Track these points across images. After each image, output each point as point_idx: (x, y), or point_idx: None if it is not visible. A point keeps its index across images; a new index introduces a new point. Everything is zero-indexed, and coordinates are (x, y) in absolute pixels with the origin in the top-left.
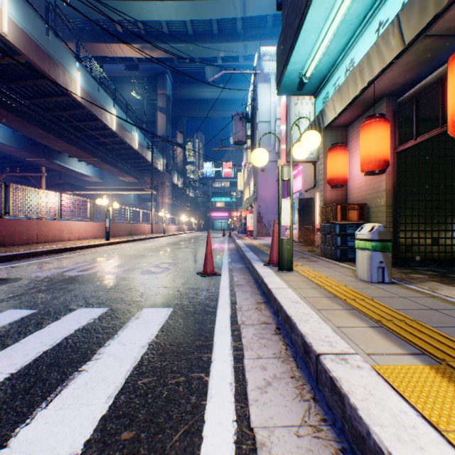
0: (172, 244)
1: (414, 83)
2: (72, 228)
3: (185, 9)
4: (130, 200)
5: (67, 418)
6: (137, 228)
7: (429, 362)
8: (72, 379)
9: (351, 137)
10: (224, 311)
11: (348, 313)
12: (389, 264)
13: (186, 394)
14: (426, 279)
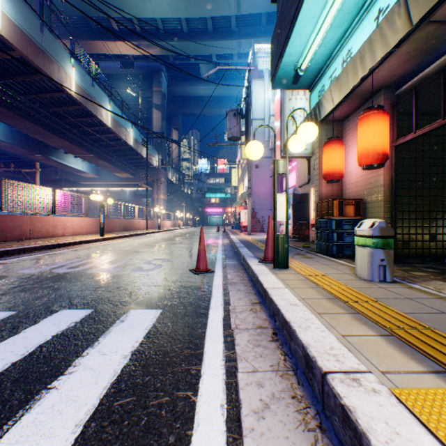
0: (166, 240)
1: (414, 74)
2: (66, 224)
3: (180, 7)
4: (126, 196)
5: None
6: (132, 224)
7: None
8: (38, 400)
9: (347, 131)
10: (216, 313)
11: (353, 318)
12: (391, 262)
13: (169, 421)
14: (429, 277)
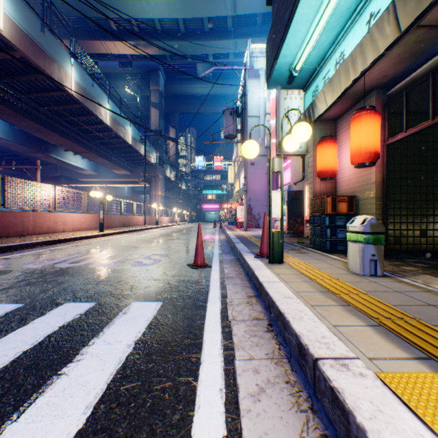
0: (164, 236)
1: (404, 76)
2: (66, 220)
3: (178, 7)
4: (124, 192)
5: (38, 434)
6: (131, 220)
7: (437, 368)
8: (50, 384)
9: (340, 130)
10: (214, 306)
11: (344, 310)
12: (382, 257)
13: (172, 403)
14: (418, 272)
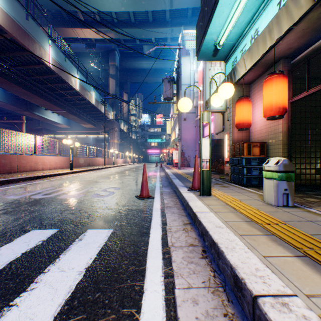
0: (118, 173)
1: (306, 47)
2: (44, 161)
3: (129, 3)
4: (90, 140)
5: None
6: (94, 161)
7: None
8: None
9: (253, 92)
10: (156, 232)
11: (269, 240)
12: (293, 191)
13: None
14: (320, 203)
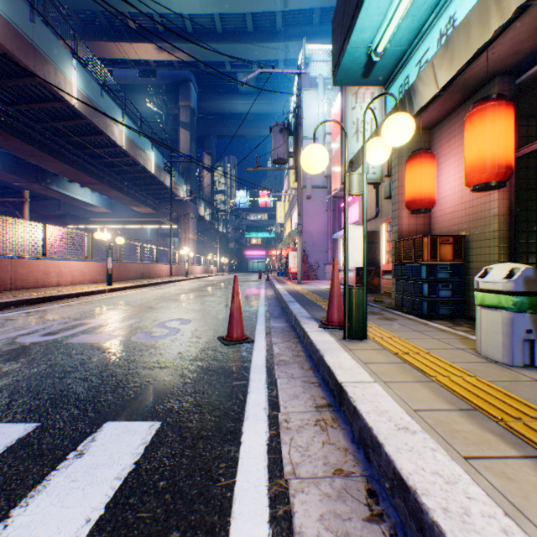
0: (193, 291)
1: None
2: (62, 270)
3: None
4: (147, 235)
5: None
6: (152, 270)
7: None
8: None
9: (438, 142)
10: (256, 432)
11: None
12: None
13: None
14: None
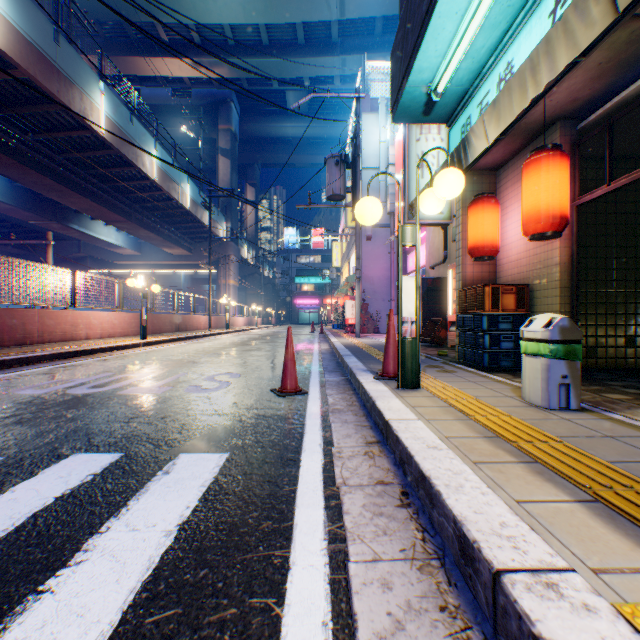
0: (238, 345)
1: (606, 98)
2: (91, 321)
3: (258, 8)
4: (180, 281)
5: None
6: (188, 321)
7: None
8: (19, 614)
9: (504, 185)
10: (312, 459)
11: (529, 471)
12: (578, 380)
13: None
14: (633, 403)
